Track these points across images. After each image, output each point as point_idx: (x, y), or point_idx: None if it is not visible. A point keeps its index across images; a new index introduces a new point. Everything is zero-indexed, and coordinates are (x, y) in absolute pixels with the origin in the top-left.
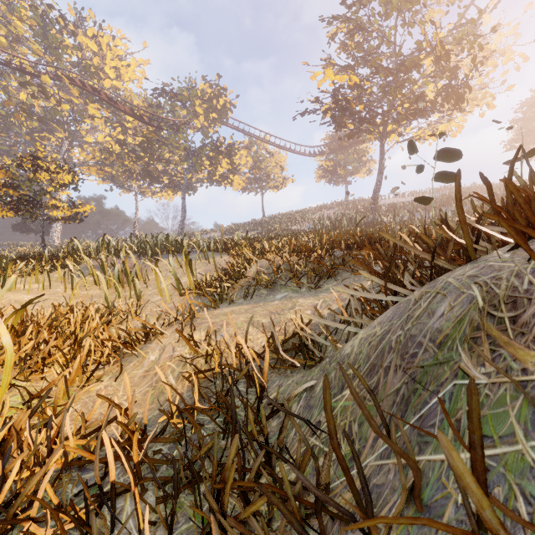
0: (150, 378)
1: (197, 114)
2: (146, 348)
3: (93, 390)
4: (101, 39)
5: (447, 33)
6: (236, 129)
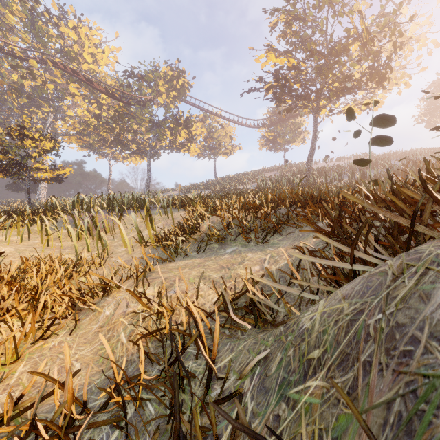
0: (103, 334)
1: (160, 92)
2: (103, 301)
3: (46, 347)
4: (80, 30)
5: (372, 21)
6: (193, 105)
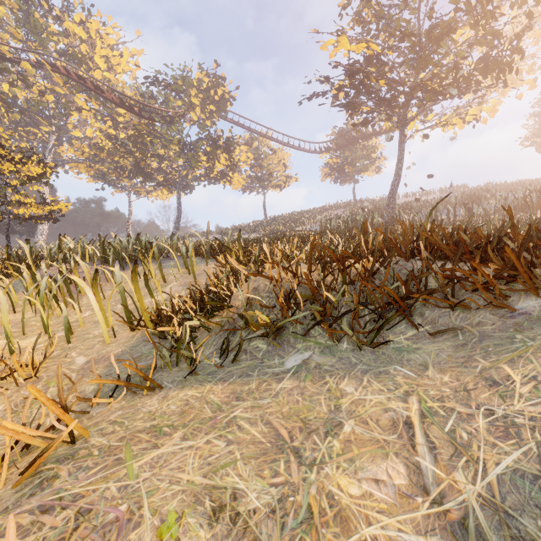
0: None
1: (193, 105)
2: None
3: None
4: (90, 25)
5: None
6: (236, 123)
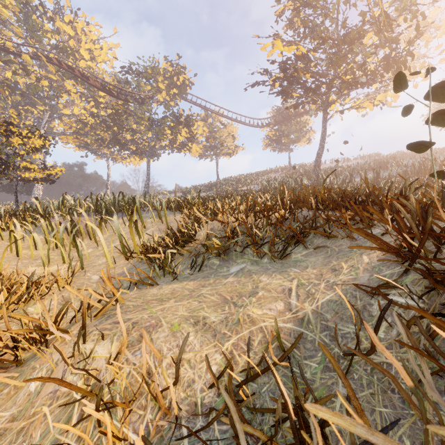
0: (7, 441)
1: (160, 89)
2: (38, 356)
3: None
4: (76, 25)
5: (390, 4)
6: (195, 103)
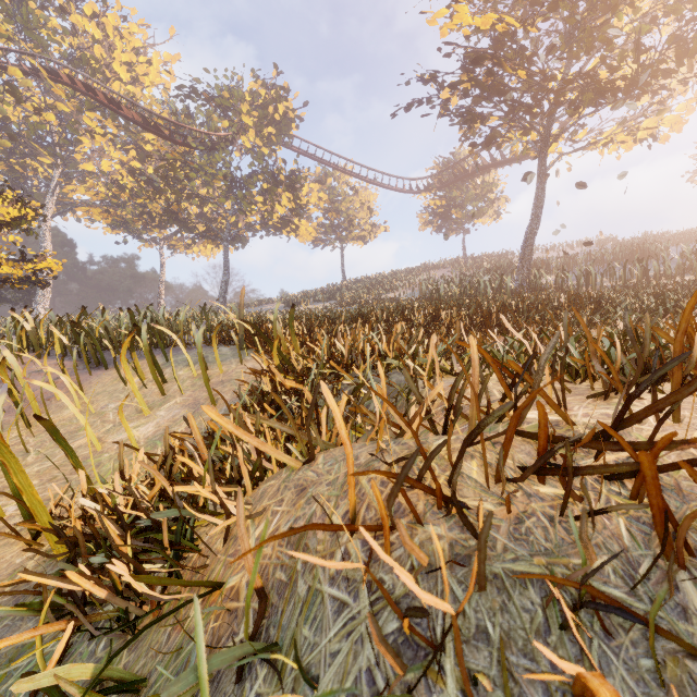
0: None
1: (245, 126)
2: None
3: None
4: (105, 20)
5: None
6: (305, 154)
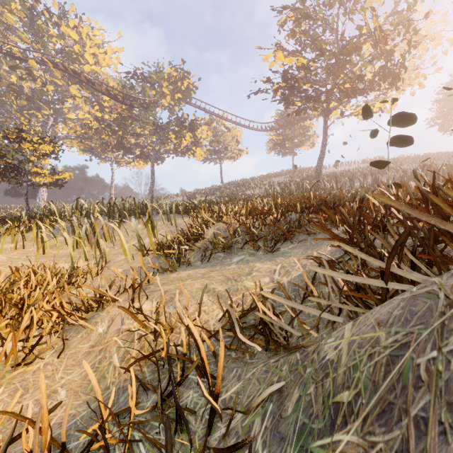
0: (93, 355)
1: (164, 94)
2: (97, 316)
3: (29, 371)
4: (81, 29)
5: (385, 19)
6: (199, 107)
